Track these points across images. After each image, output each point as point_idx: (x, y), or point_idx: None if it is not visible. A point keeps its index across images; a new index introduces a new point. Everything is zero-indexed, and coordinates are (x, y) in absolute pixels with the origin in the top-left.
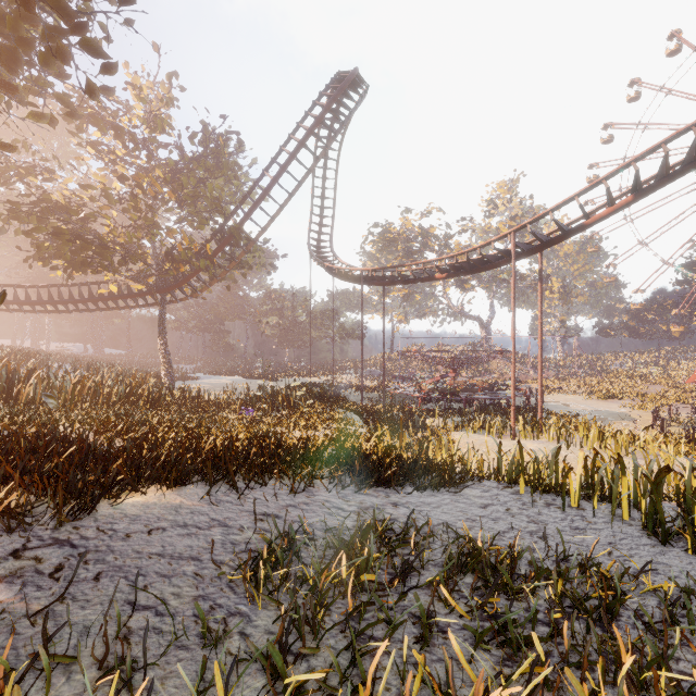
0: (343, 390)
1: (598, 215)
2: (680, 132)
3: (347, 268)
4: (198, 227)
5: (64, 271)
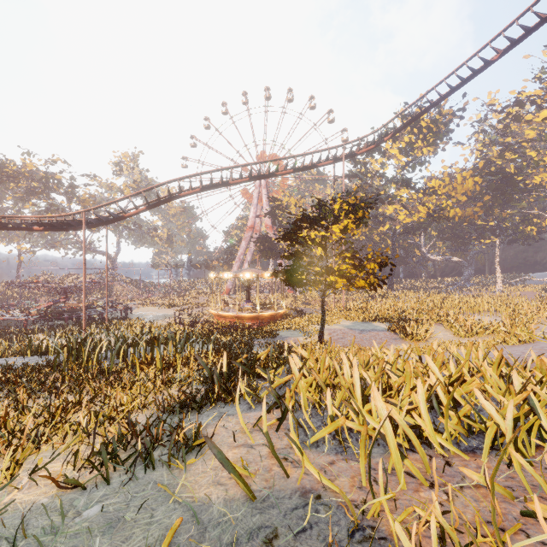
0: None
1: (131, 213)
2: (162, 184)
3: None
4: None
5: None
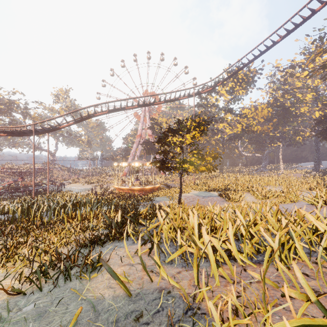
0: None
1: (64, 126)
2: (83, 108)
3: None
4: None
5: None
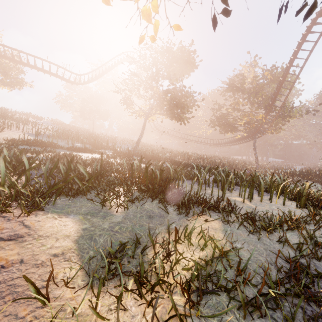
0: None
1: None
2: None
3: None
4: (256, 110)
5: (223, 134)
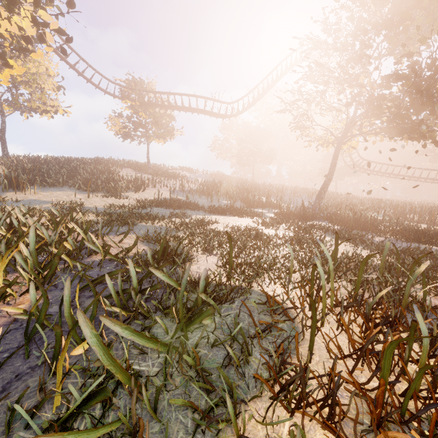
0: None
1: None
2: None
3: None
4: None
5: None
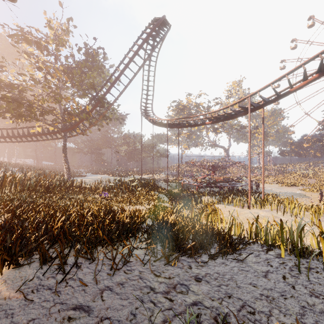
0: (158, 182)
1: (298, 86)
2: None
3: (160, 119)
4: (82, 97)
5: (10, 119)
